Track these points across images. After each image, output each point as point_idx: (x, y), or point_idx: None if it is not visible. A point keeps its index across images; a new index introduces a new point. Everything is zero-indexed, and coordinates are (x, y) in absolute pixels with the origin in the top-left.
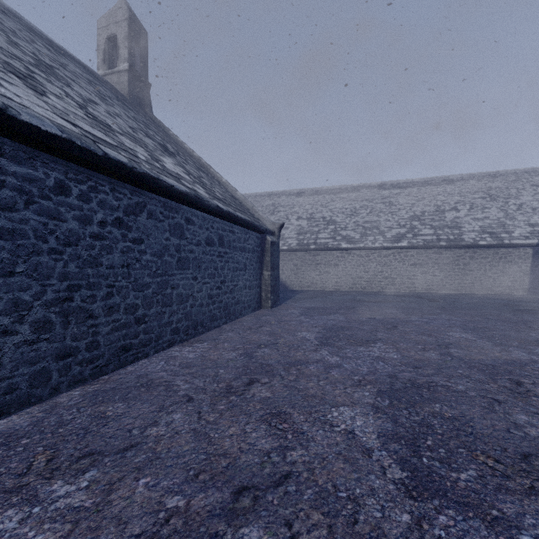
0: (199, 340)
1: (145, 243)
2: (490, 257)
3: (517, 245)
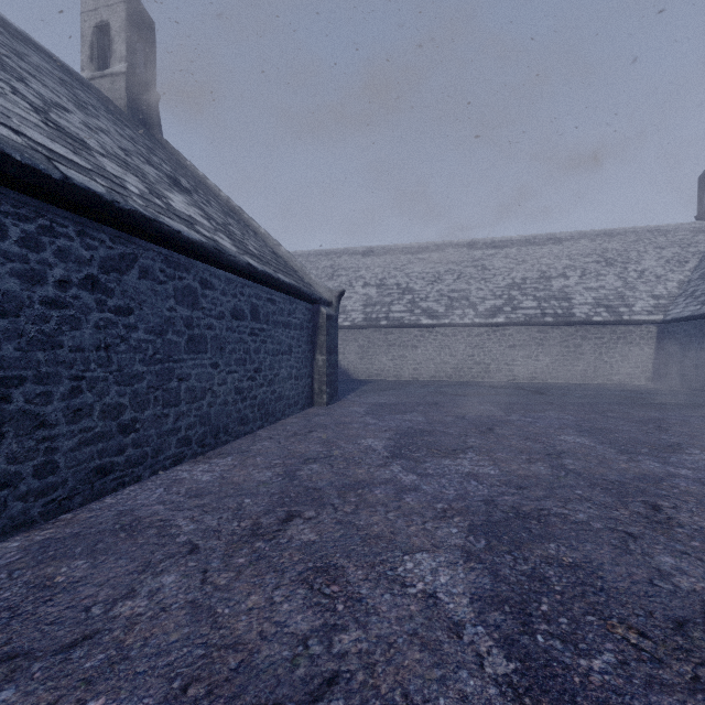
0: (220, 454)
1: (135, 315)
2: (606, 337)
3: (639, 322)
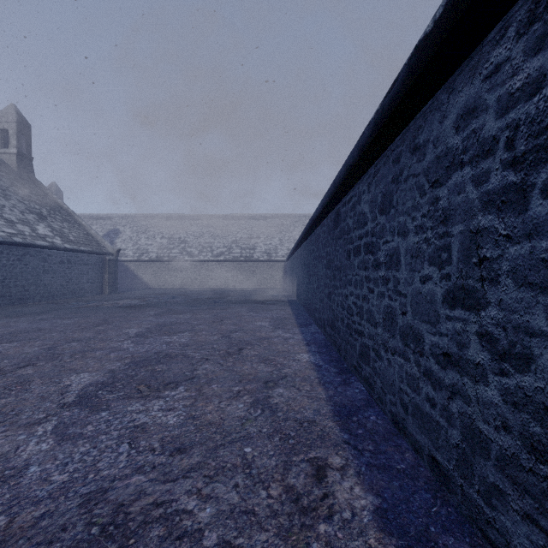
0: (54, 301)
1: (29, 265)
2: (265, 267)
3: (277, 261)
